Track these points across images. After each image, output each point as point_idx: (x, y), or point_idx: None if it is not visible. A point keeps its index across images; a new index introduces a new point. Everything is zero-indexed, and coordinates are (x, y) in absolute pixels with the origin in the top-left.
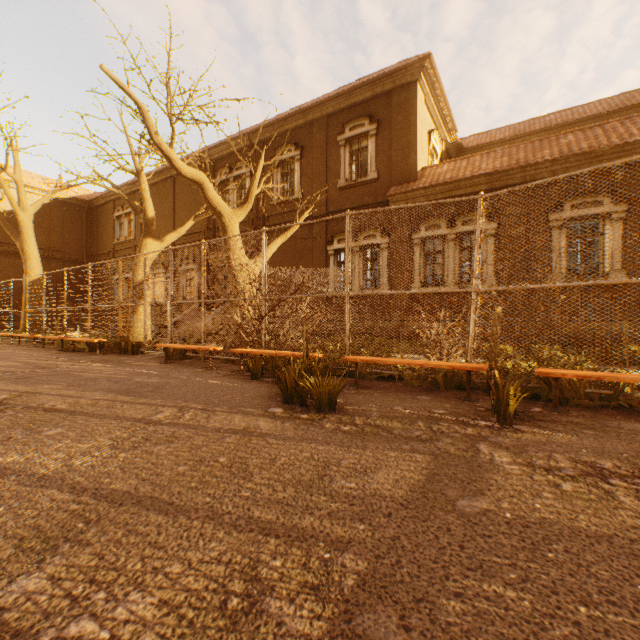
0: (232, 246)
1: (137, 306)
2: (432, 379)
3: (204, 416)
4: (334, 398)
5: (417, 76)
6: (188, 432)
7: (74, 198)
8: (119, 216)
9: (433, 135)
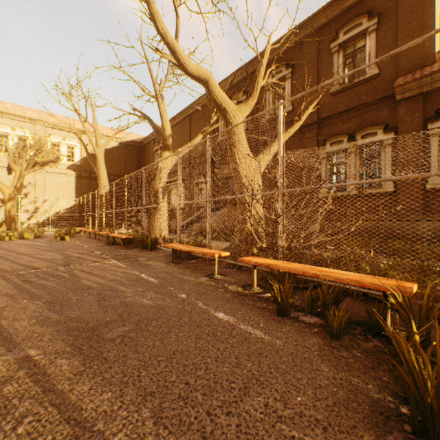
0: (236, 143)
1: (157, 208)
2: None
3: None
4: None
5: None
6: None
7: (131, 141)
8: (156, 150)
9: None
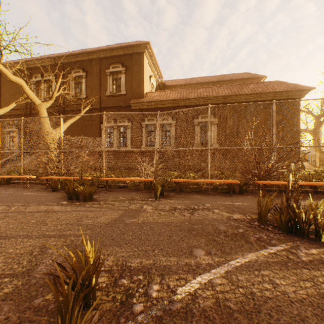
0: (42, 122)
1: None
2: (140, 186)
3: (23, 208)
4: (92, 195)
5: (144, 50)
6: (14, 214)
7: None
8: None
9: (152, 78)
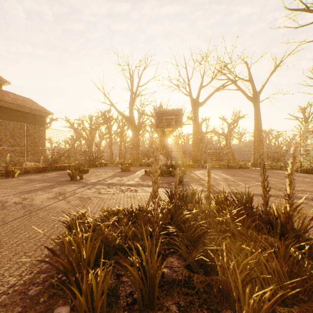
0: None
1: None
2: None
3: None
4: None
5: None
6: None
7: None
8: None
9: None
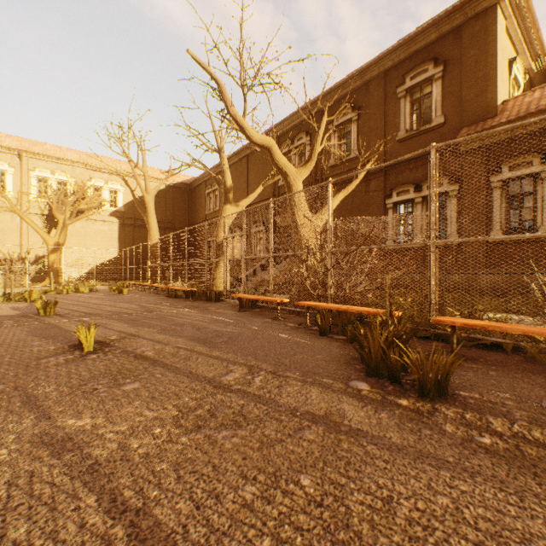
0: (296, 203)
1: (219, 261)
2: None
3: (275, 384)
4: (444, 380)
5: None
6: (258, 409)
7: (180, 183)
8: (209, 193)
9: (515, 63)
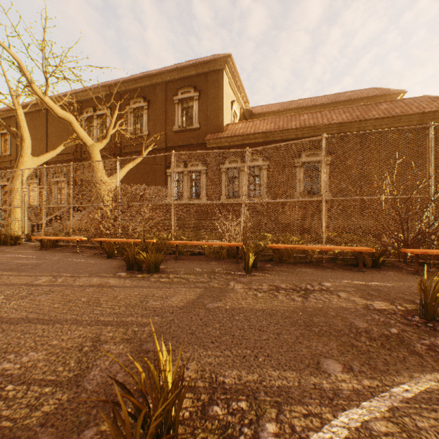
0: (95, 167)
1: (15, 208)
2: (221, 253)
3: (72, 279)
4: (158, 264)
5: (223, 66)
6: (61, 288)
7: None
8: None
9: (234, 104)
